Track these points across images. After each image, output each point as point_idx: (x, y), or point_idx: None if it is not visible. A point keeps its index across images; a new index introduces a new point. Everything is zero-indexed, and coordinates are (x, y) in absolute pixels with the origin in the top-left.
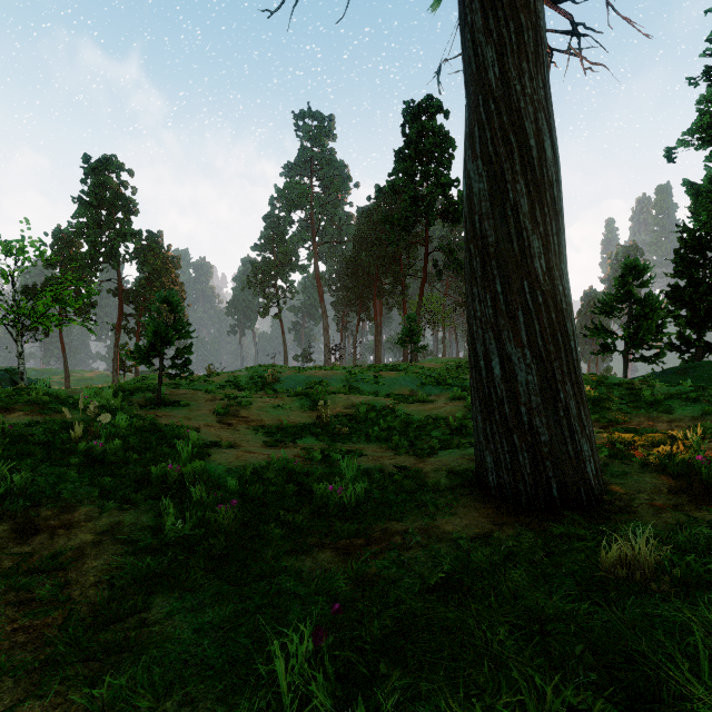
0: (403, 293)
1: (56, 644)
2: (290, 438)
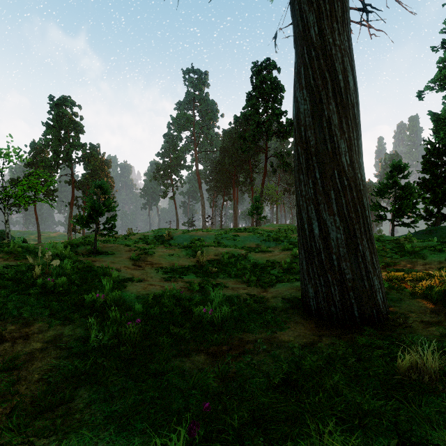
0: (251, 183)
1: (2, 430)
2: (179, 275)
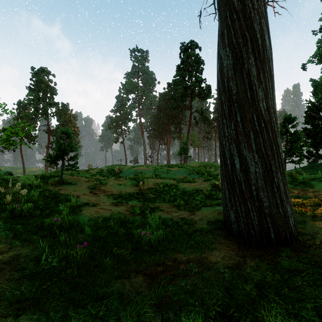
0: (180, 132)
1: None
2: (125, 201)
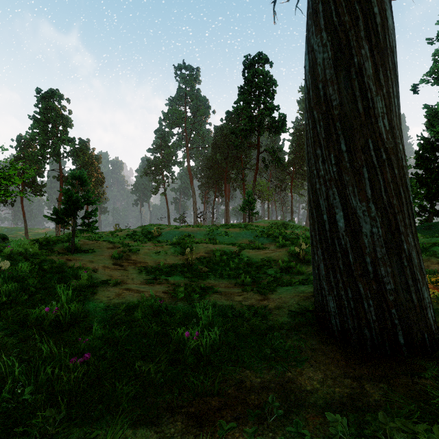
0: (243, 179)
1: None
2: (164, 276)
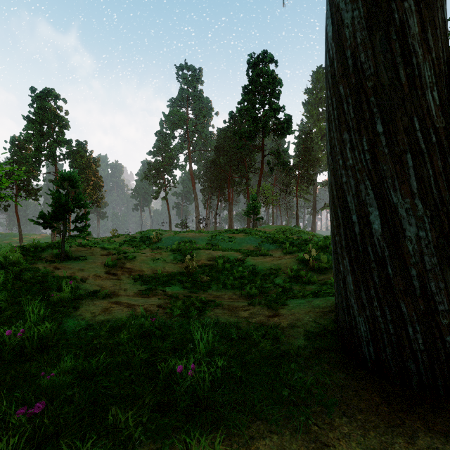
0: (247, 183)
1: None
2: (162, 286)
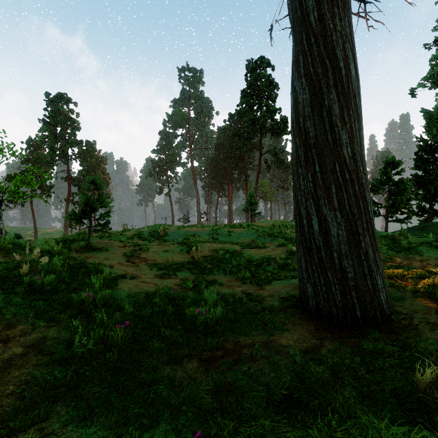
0: (246, 179)
1: None
2: (173, 272)
